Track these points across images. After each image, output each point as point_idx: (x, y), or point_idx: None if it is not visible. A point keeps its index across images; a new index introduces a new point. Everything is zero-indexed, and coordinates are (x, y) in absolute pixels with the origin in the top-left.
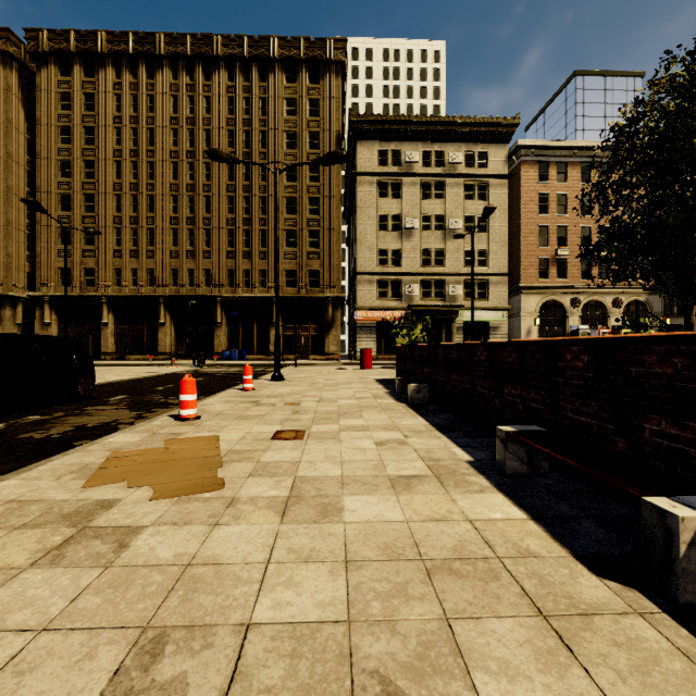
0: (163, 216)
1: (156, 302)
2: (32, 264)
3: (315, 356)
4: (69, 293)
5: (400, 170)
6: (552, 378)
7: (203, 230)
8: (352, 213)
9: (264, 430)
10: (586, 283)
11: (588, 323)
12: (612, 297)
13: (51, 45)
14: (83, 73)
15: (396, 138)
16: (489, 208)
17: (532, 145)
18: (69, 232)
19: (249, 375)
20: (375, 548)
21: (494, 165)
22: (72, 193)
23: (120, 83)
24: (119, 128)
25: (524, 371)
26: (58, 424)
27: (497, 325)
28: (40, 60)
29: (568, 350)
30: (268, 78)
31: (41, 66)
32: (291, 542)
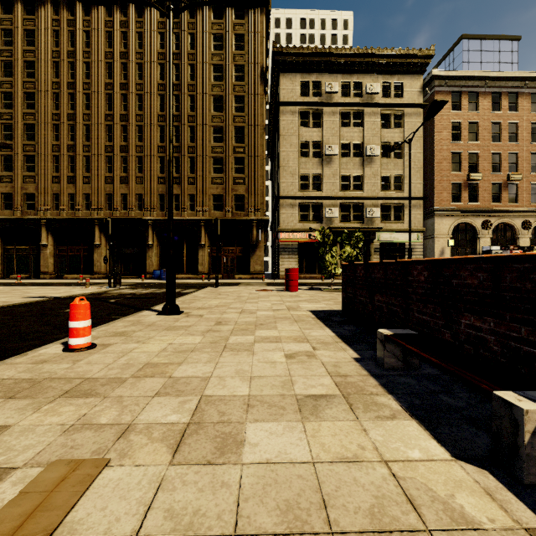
0: (98, 144)
1: (91, 225)
2: None
3: (241, 275)
4: (9, 216)
5: (321, 100)
6: None
7: (136, 157)
8: (275, 146)
9: None
10: (497, 206)
11: (498, 244)
12: (521, 219)
13: None
14: (24, 11)
15: (317, 70)
16: (439, 102)
17: (446, 75)
18: (11, 159)
19: (79, 320)
20: None
21: (409, 95)
22: (13, 122)
23: (58, 20)
24: (57, 63)
25: None
26: None
27: (412, 246)
28: None
29: None
30: (196, 15)
31: None
32: None
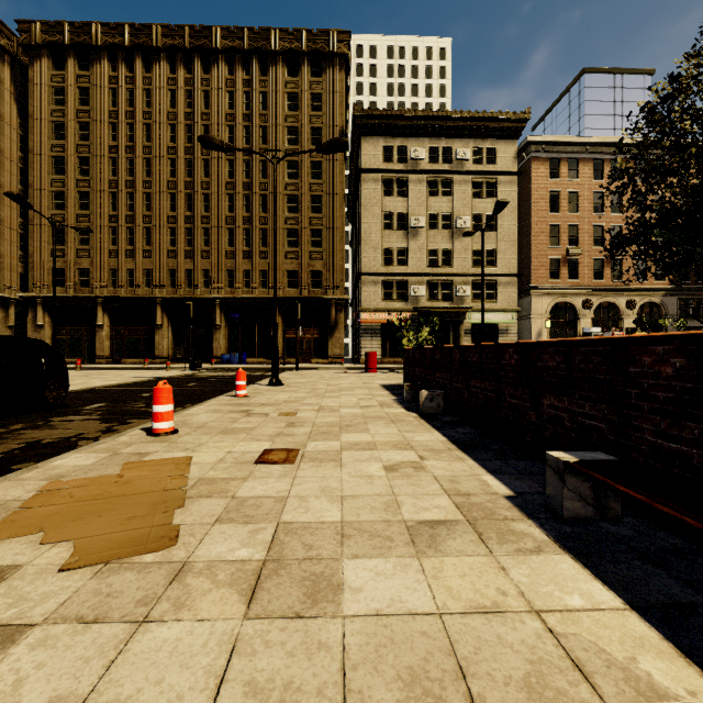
0: (160, 215)
1: (152, 304)
2: (25, 265)
3: (318, 359)
4: (62, 294)
5: (406, 166)
6: (620, 389)
7: (202, 229)
8: (356, 212)
9: (250, 448)
10: (599, 284)
11: (601, 325)
12: (626, 298)
13: (44, 37)
14: (77, 66)
15: (401, 134)
16: (502, 202)
17: (542, 140)
18: (62, 231)
19: (242, 381)
20: (394, 682)
21: (503, 162)
22: (66, 190)
23: (115, 76)
24: (114, 124)
25: (574, 378)
26: (8, 440)
27: (506, 328)
28: (33, 53)
29: (646, 351)
30: (268, 72)
31: (34, 60)
32: (255, 664)
